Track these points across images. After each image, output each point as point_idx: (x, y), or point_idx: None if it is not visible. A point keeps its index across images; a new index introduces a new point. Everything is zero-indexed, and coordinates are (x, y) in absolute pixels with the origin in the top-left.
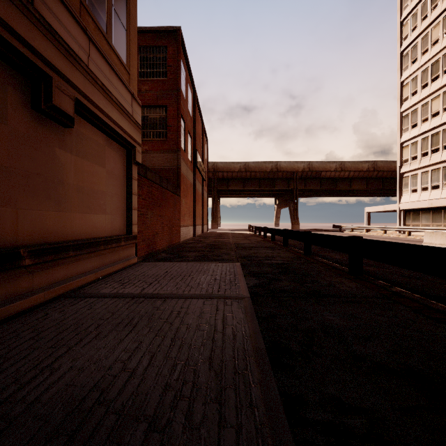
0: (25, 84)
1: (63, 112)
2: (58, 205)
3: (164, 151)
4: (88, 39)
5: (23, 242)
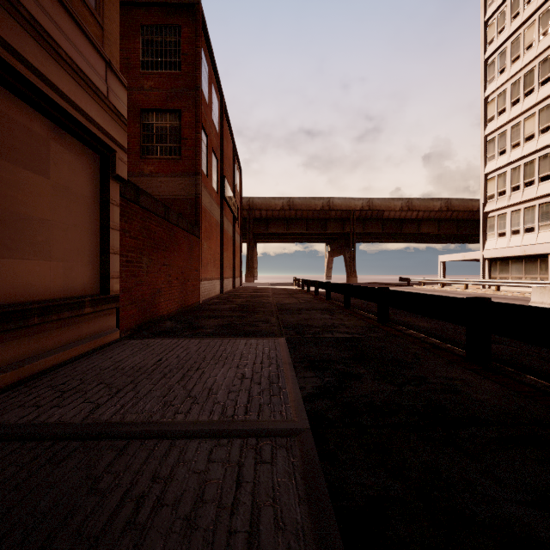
0: None
1: None
2: None
3: (177, 174)
4: None
5: None
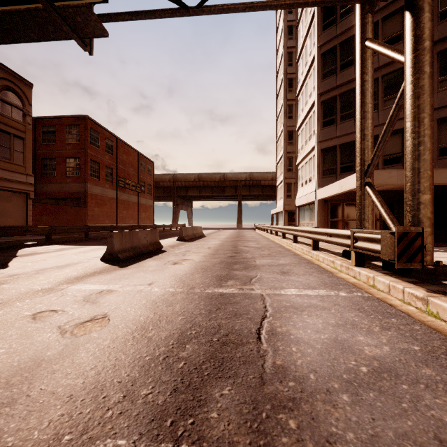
0: None
1: None
2: None
3: (79, 182)
4: None
5: None
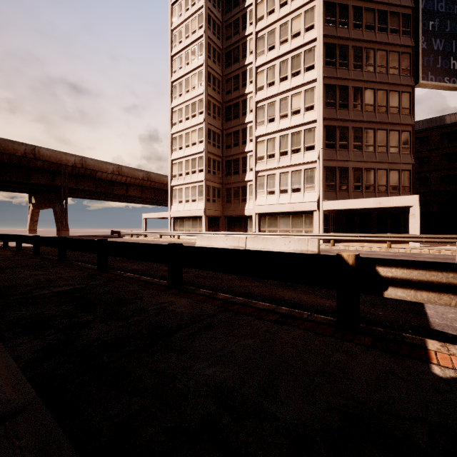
0: None
1: None
2: None
3: None
4: None
5: None
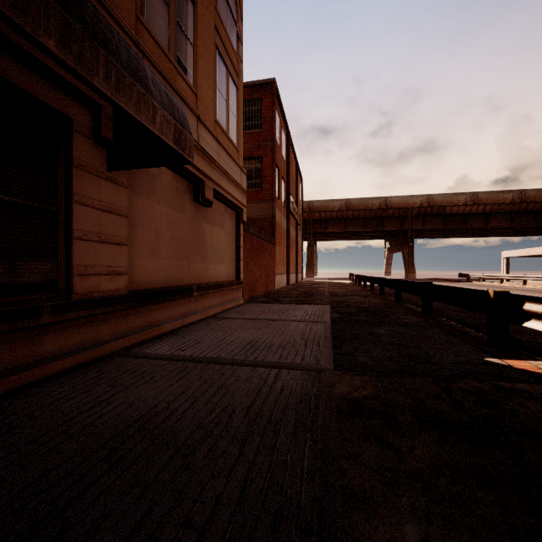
0: (191, 188)
1: (209, 200)
2: (203, 259)
3: (259, 201)
4: (219, 144)
5: (191, 282)
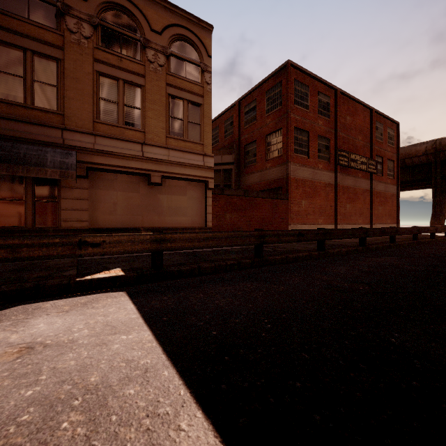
0: (146, 178)
1: (156, 183)
2: (159, 214)
3: (280, 165)
4: (169, 149)
5: (145, 226)
